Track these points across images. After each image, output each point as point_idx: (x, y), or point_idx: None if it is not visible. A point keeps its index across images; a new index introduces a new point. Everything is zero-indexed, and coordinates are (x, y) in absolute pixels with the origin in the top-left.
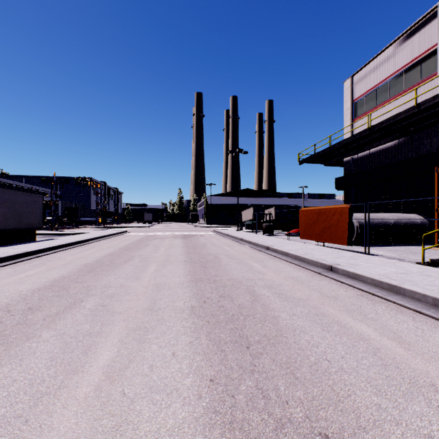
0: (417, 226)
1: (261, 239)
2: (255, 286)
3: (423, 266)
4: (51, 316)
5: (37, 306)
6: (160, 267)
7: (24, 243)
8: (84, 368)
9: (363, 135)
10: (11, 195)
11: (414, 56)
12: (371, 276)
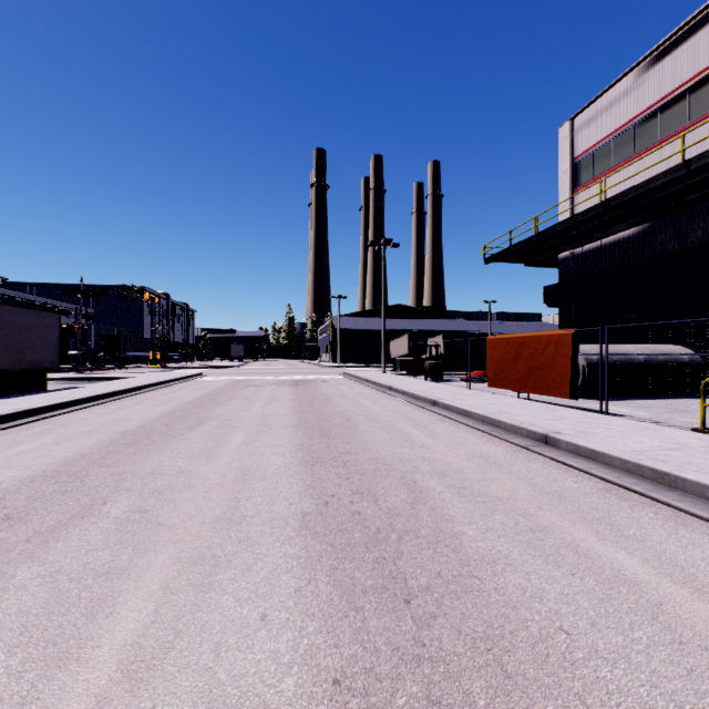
0: (683, 365)
1: (423, 388)
2: (416, 472)
3: (706, 436)
4: (42, 534)
5: (21, 514)
6: (252, 437)
7: (25, 395)
8: (82, 651)
9: (593, 214)
10: (4, 313)
11: (677, 83)
12: (620, 454)
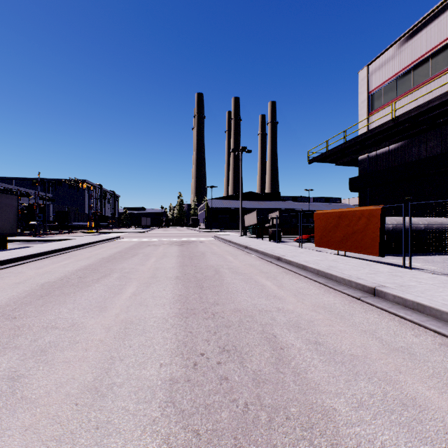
0: None
1: (269, 247)
2: (274, 325)
3: None
4: None
5: None
6: (142, 289)
7: None
8: None
9: (386, 127)
10: None
11: (444, 37)
12: None
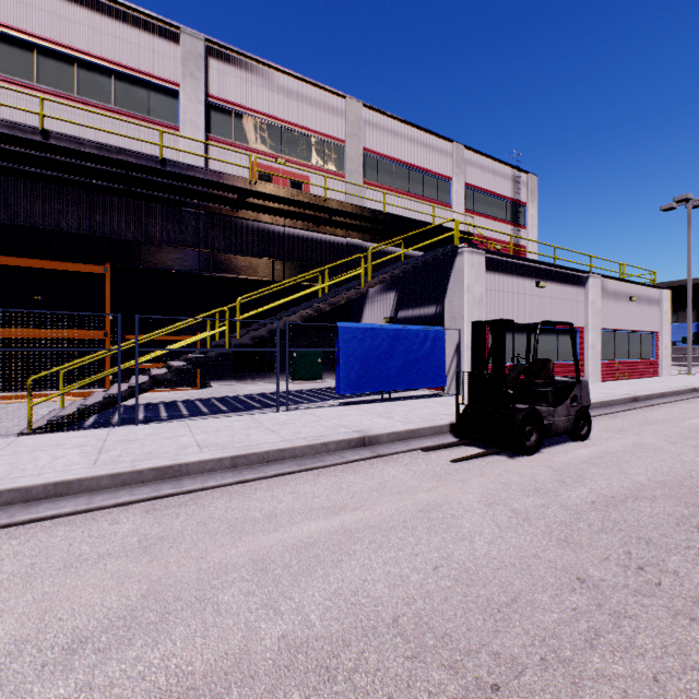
0: None
1: None
2: None
3: (68, 433)
4: None
5: None
6: None
7: None
8: None
9: None
10: None
11: None
12: (109, 469)
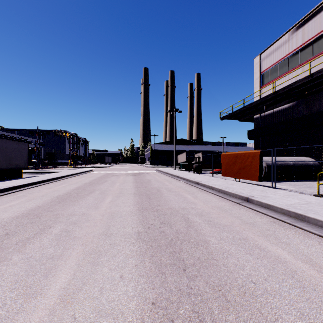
0: (310, 166)
1: (192, 176)
2: (189, 214)
3: (319, 198)
4: (22, 241)
5: (13, 232)
6: (115, 199)
7: (12, 180)
8: (42, 290)
9: (269, 98)
10: (3, 143)
11: (307, 38)
12: (280, 206)
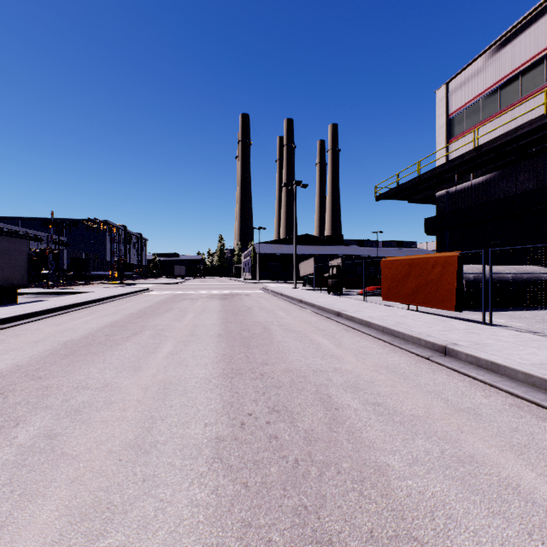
0: (543, 282)
1: (328, 301)
2: (330, 385)
3: None
4: None
5: None
6: (179, 347)
7: None
8: None
9: (467, 158)
10: None
11: (536, 51)
12: (524, 368)
